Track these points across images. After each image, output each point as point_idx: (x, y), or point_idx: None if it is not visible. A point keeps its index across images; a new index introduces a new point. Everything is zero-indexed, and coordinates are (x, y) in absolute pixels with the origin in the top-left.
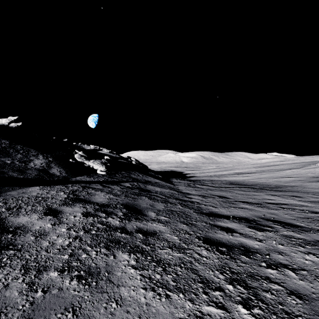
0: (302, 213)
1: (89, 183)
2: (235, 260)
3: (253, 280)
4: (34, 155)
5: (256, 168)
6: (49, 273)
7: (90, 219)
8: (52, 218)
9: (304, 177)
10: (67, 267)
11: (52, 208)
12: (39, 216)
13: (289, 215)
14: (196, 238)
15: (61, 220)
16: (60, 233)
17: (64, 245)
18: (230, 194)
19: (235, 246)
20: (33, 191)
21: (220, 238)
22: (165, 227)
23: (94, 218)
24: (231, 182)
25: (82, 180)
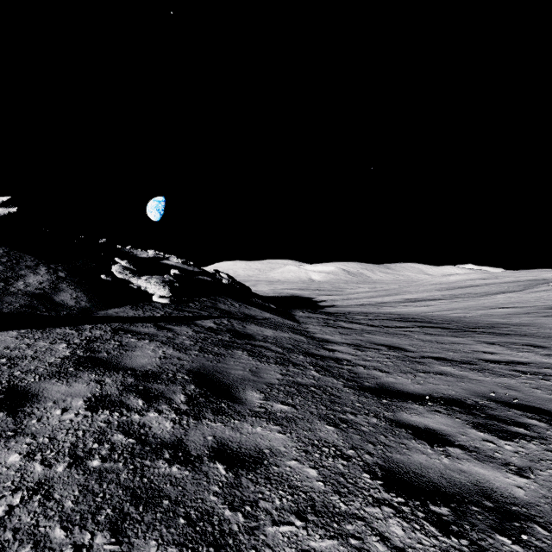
0: None
1: (132, 321)
2: None
3: None
4: (30, 267)
5: (441, 291)
6: None
7: (103, 416)
8: (2, 418)
9: (533, 307)
10: None
11: (18, 387)
12: None
13: (543, 390)
14: (363, 470)
15: (23, 422)
16: None
17: None
18: (407, 341)
19: (468, 498)
20: None
21: (422, 465)
22: (284, 436)
23: (113, 414)
24: (401, 317)
25: (120, 315)
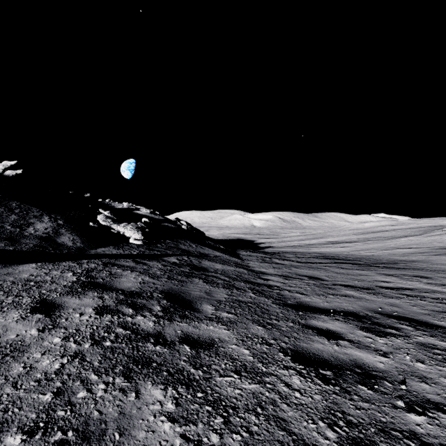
0: (437, 303)
1: (116, 257)
2: (349, 397)
3: (389, 442)
4: (36, 216)
5: (357, 235)
6: (5, 438)
7: (107, 318)
8: (43, 318)
9: (427, 247)
10: (44, 423)
11: (47, 300)
12: (22, 314)
13: (418, 307)
14: (279, 351)
15: (56, 321)
16: (48, 347)
17: (49, 371)
18: (325, 273)
19: (346, 367)
20: (24, 270)
21: (319, 350)
22: (228, 332)
23: (114, 317)
24: (323, 255)
25: (106, 253)
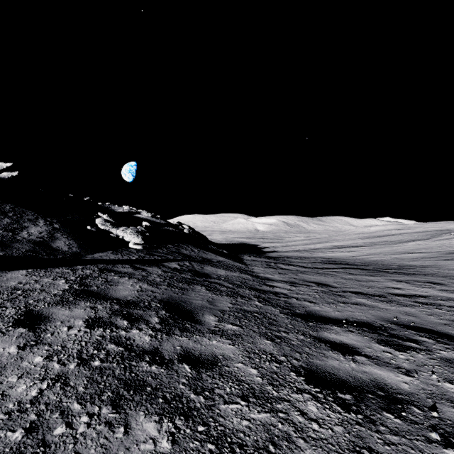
0: None
1: (114, 263)
2: (375, 428)
3: None
4: (31, 220)
5: (363, 239)
6: None
7: (98, 332)
8: (25, 333)
9: (437, 252)
10: None
11: (33, 311)
12: (2, 328)
13: (436, 316)
14: (291, 370)
15: (40, 336)
16: (27, 368)
17: (24, 400)
18: (333, 279)
19: (367, 389)
20: (12, 278)
21: (335, 368)
22: (233, 347)
23: (106, 331)
24: (329, 260)
25: (104, 258)
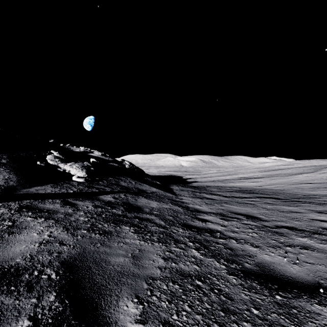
0: None
1: (45, 197)
2: None
3: None
4: None
5: (261, 172)
6: None
7: None
8: None
9: None
10: None
11: None
12: None
13: None
14: None
15: None
16: None
17: None
18: (256, 210)
19: None
20: None
21: None
22: None
23: None
24: (242, 190)
25: (39, 192)
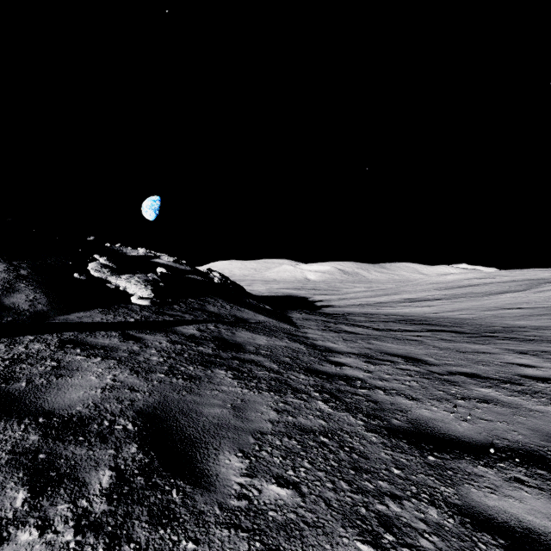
0: None
1: (94, 329)
2: None
3: None
4: None
5: (440, 290)
6: None
7: None
8: None
9: (545, 308)
10: None
11: None
12: None
13: None
14: None
15: None
16: None
17: None
18: (423, 349)
19: None
20: None
21: None
22: None
23: None
24: (406, 319)
25: (83, 320)
